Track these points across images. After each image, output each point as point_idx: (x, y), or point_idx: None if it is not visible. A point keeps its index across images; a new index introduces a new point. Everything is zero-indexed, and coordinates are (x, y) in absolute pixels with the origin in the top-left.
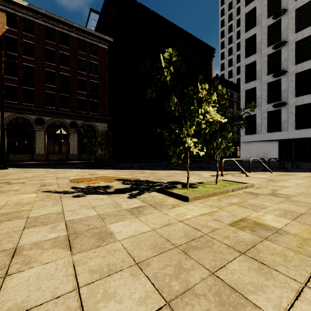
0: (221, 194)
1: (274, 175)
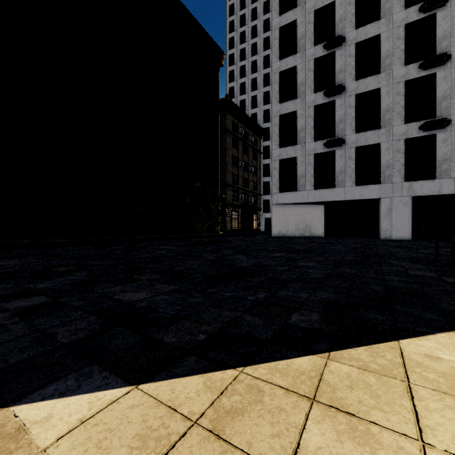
0: None
1: None
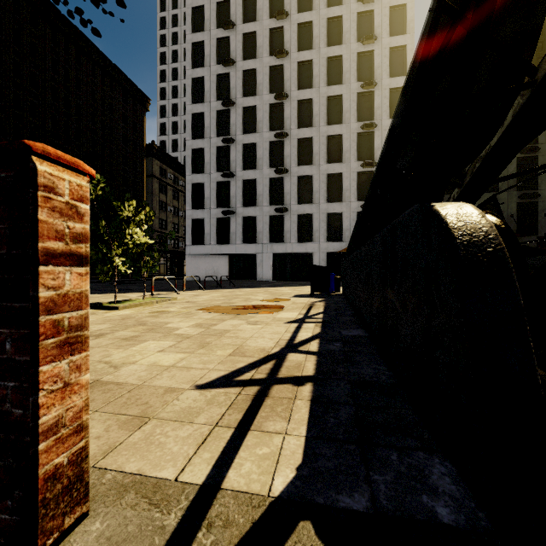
0: (147, 305)
1: (204, 292)
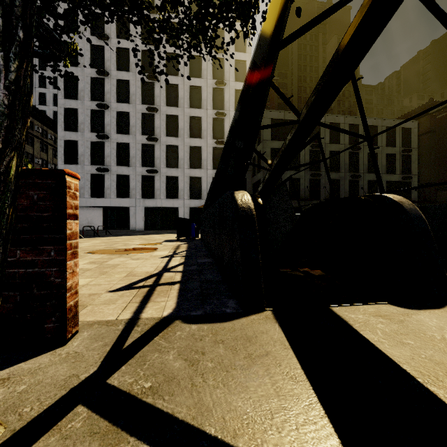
0: None
1: (84, 240)
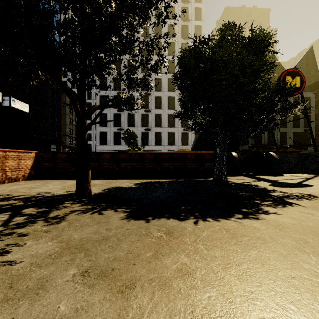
0: None
1: None
